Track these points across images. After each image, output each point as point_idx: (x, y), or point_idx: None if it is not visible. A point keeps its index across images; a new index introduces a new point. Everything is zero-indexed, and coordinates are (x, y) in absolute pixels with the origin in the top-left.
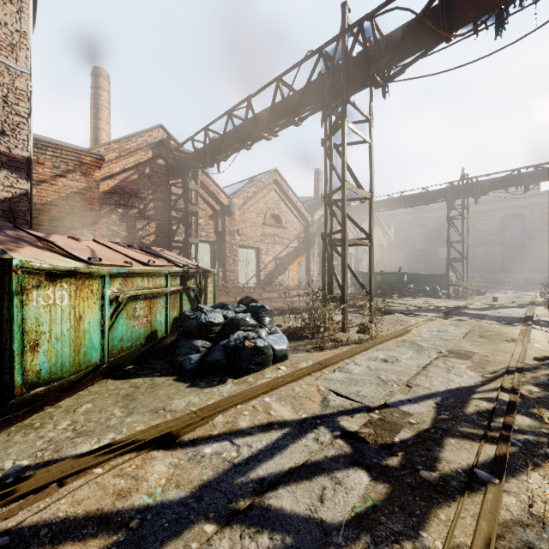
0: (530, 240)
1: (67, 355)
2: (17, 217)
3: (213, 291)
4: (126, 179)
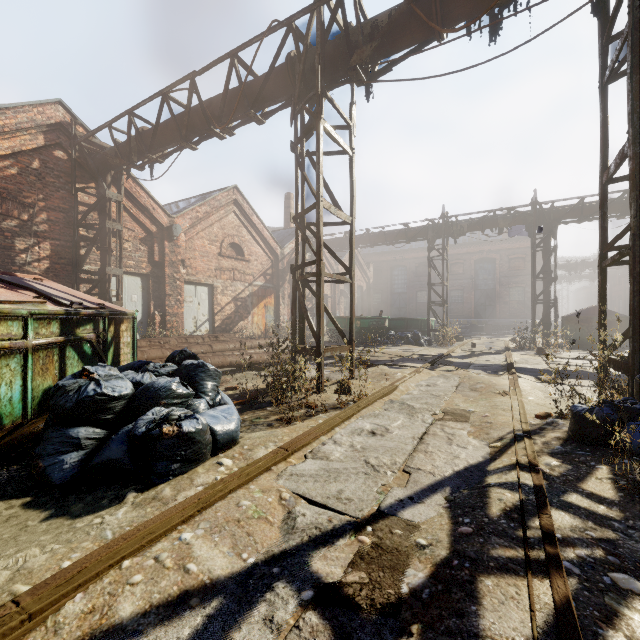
0: (500, 285)
1: None
2: None
3: (131, 342)
4: None
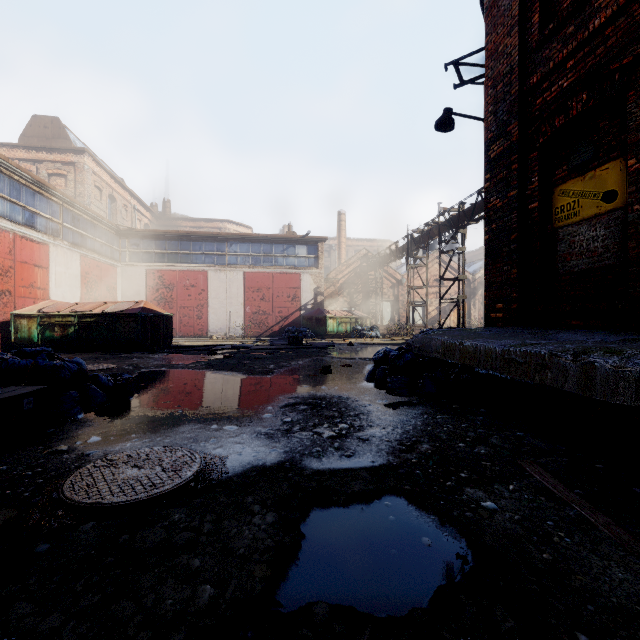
0: None
1: (332, 330)
2: (322, 305)
3: (369, 323)
4: (349, 276)
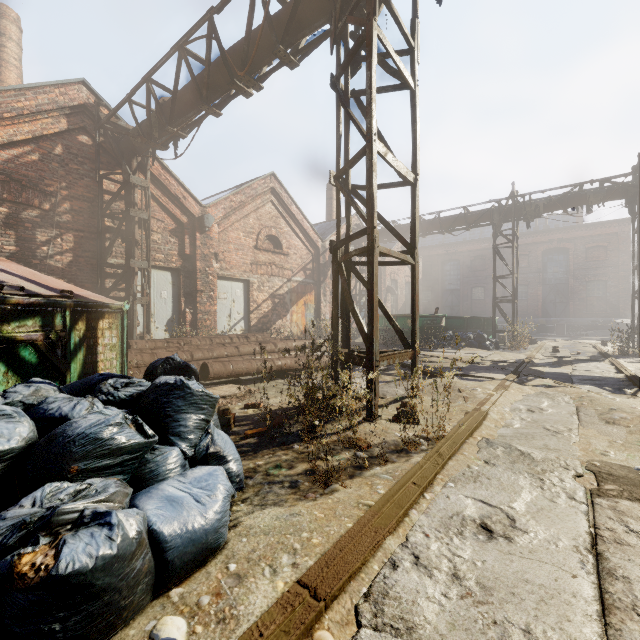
0: (574, 279)
1: None
2: None
3: (119, 344)
4: (16, 159)
